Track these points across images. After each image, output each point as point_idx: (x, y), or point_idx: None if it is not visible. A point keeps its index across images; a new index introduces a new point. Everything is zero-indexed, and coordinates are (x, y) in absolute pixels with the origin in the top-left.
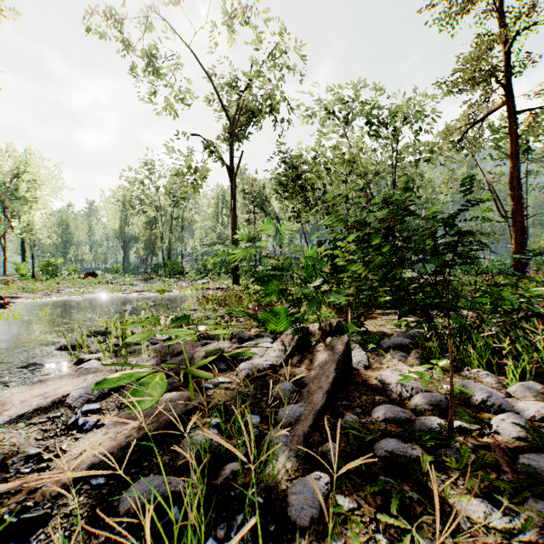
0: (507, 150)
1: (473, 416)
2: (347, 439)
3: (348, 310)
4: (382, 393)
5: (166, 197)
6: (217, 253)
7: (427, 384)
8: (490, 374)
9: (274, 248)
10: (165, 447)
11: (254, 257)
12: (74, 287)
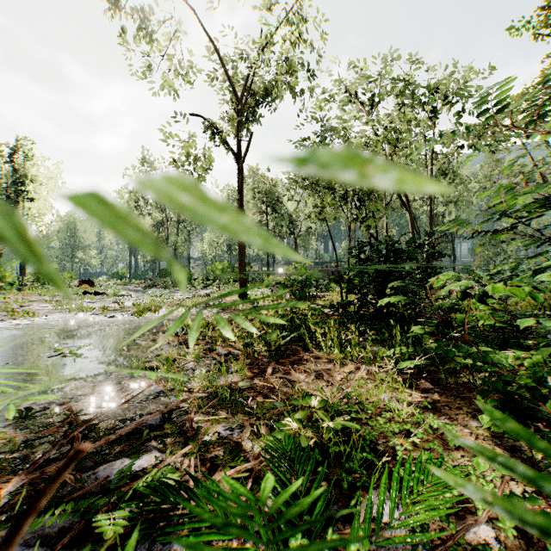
0: None
1: None
2: None
3: None
4: None
5: None
6: None
7: None
8: None
9: None
10: None
11: (267, 261)
12: (47, 301)
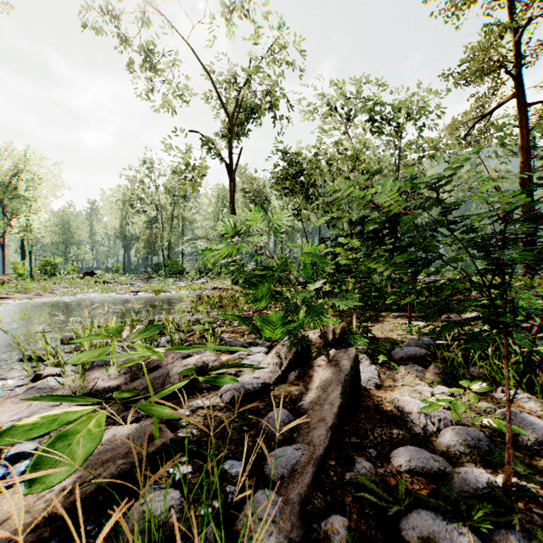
0: (513, 146)
1: (527, 465)
2: (360, 505)
3: (353, 314)
4: (400, 425)
5: (166, 196)
6: (203, 250)
7: (459, 415)
8: (531, 397)
9: (267, 243)
10: (103, 519)
11: None
12: (69, 287)
